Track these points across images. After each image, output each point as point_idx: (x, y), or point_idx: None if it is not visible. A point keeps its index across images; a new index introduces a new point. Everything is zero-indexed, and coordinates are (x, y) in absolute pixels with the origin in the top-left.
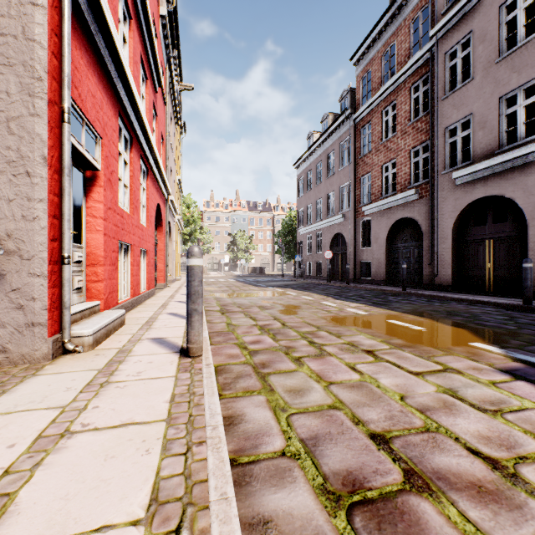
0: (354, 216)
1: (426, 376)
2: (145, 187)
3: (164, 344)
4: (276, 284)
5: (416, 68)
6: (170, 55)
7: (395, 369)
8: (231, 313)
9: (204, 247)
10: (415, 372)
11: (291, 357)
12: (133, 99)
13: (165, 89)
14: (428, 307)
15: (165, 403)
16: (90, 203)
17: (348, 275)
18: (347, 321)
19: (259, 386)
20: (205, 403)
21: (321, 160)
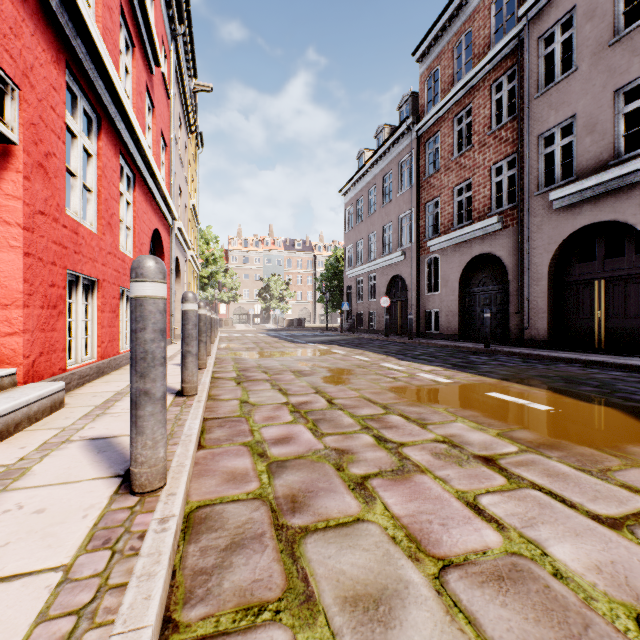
0: (418, 254)
1: (639, 532)
2: (132, 201)
3: (103, 454)
4: (318, 340)
5: (499, 59)
6: (176, 33)
7: (562, 508)
8: (251, 383)
9: (229, 295)
10: (608, 518)
11: (347, 477)
12: (93, 47)
13: (169, 78)
14: (531, 370)
15: None
16: None
17: (411, 328)
18: (427, 395)
19: (279, 582)
20: None
21: (375, 183)
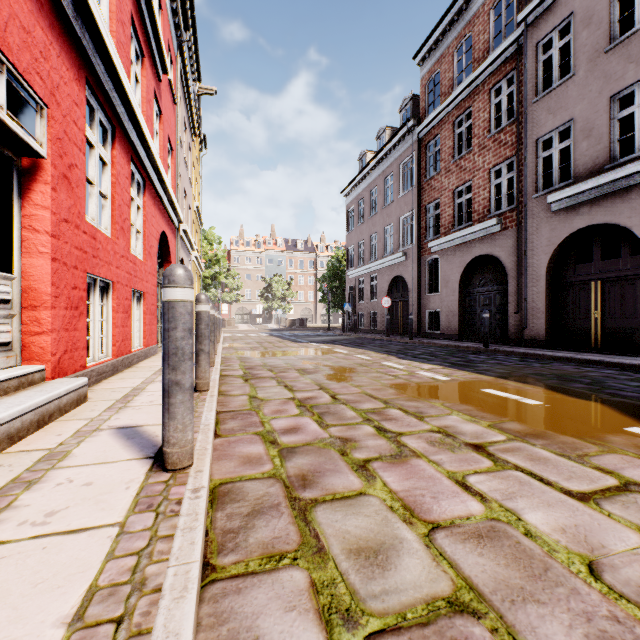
0: (418, 255)
1: (603, 503)
2: (142, 206)
3: (133, 440)
4: (320, 339)
5: (499, 64)
6: (181, 39)
7: (539, 485)
8: (257, 380)
9: (231, 295)
10: (578, 493)
11: (351, 461)
12: (110, 63)
13: (175, 84)
14: (527, 369)
15: (57, 628)
16: (28, 209)
17: (411, 328)
18: (425, 391)
19: (295, 539)
20: (154, 632)
21: (376, 185)
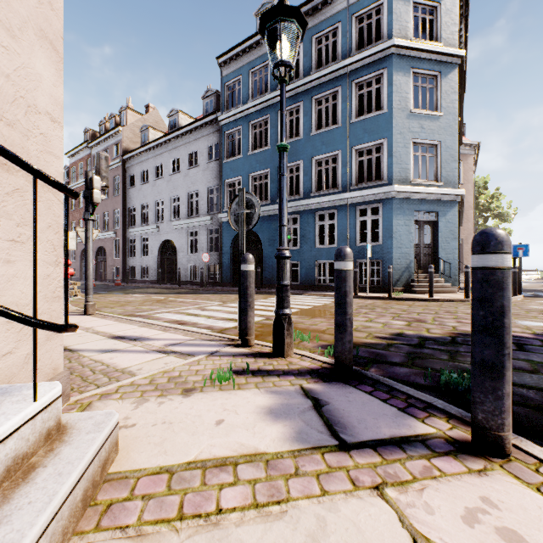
0: None
1: None
2: None
3: None
4: None
5: None
6: None
7: None
8: None
9: None
10: None
11: None
12: None
13: None
14: None
15: None
16: None
17: None
18: None
19: None
20: None
21: None
